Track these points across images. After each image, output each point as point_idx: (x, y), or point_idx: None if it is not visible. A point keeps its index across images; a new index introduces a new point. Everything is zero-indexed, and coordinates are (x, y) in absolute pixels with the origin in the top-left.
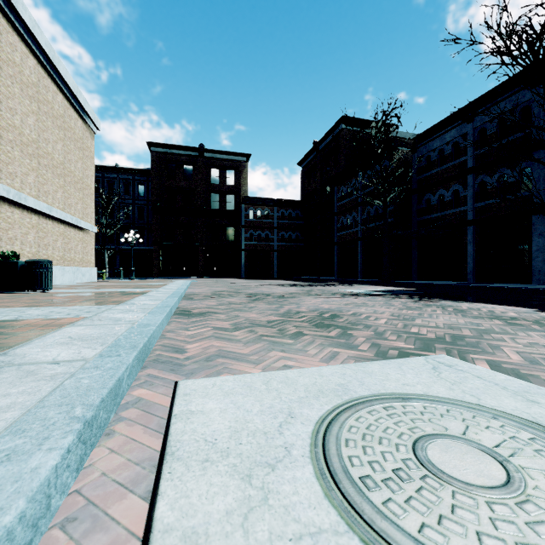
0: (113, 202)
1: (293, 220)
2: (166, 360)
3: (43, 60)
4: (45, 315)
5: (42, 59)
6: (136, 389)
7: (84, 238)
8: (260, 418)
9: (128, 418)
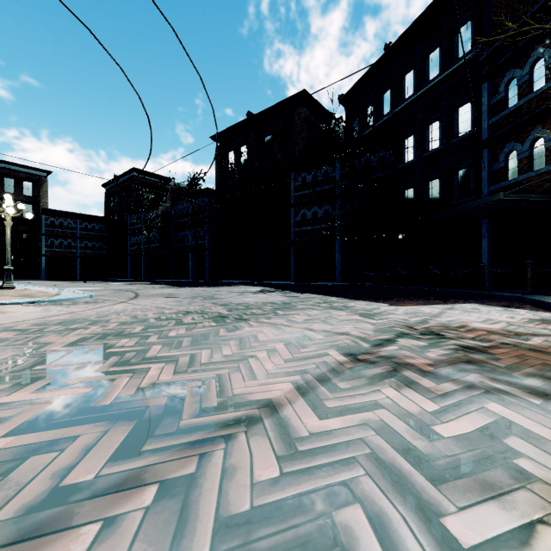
0: None
1: (97, 232)
2: None
3: None
4: None
5: None
6: None
7: None
8: None
9: None
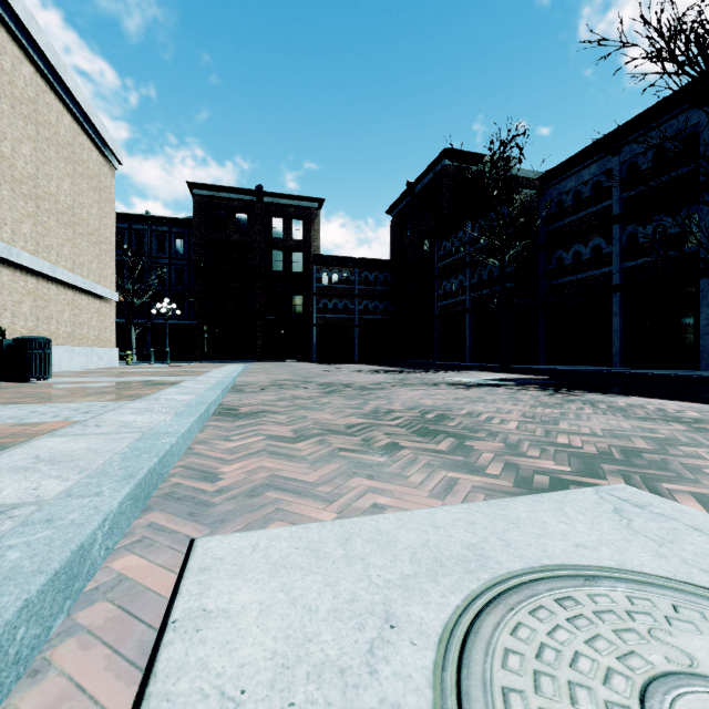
0: (143, 261)
1: (380, 286)
2: (185, 495)
3: (44, 68)
4: (20, 418)
5: (41, 66)
6: (122, 556)
7: (102, 308)
8: (332, 629)
9: (87, 626)
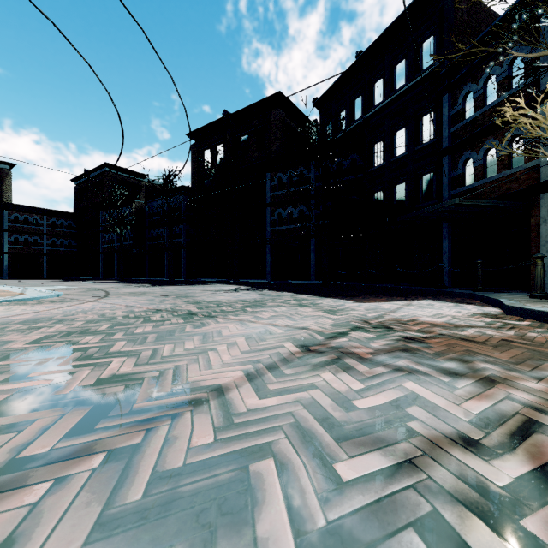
0: None
1: (65, 229)
2: None
3: None
4: None
5: None
6: None
7: None
8: None
9: None
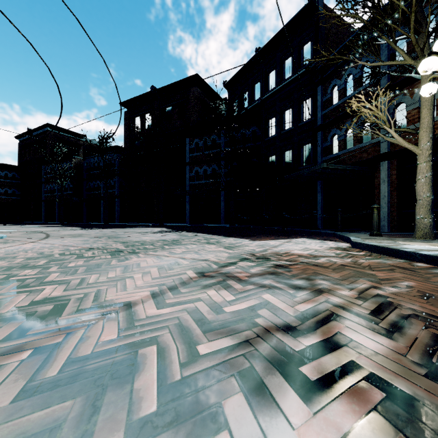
0: None
1: (10, 180)
2: None
3: None
4: None
5: None
6: None
7: None
8: None
9: None
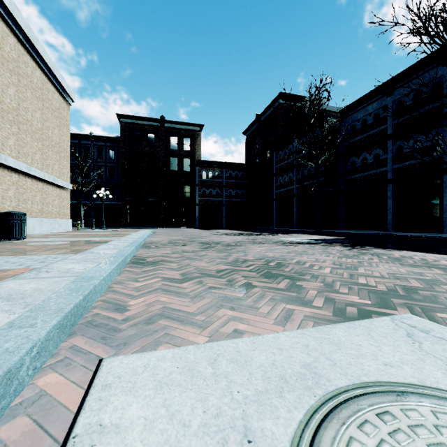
0: (88, 164)
1: (239, 180)
2: (101, 322)
3: (23, 39)
4: None
5: (21, 38)
6: (46, 373)
7: (61, 194)
8: (201, 444)
9: (5, 440)
